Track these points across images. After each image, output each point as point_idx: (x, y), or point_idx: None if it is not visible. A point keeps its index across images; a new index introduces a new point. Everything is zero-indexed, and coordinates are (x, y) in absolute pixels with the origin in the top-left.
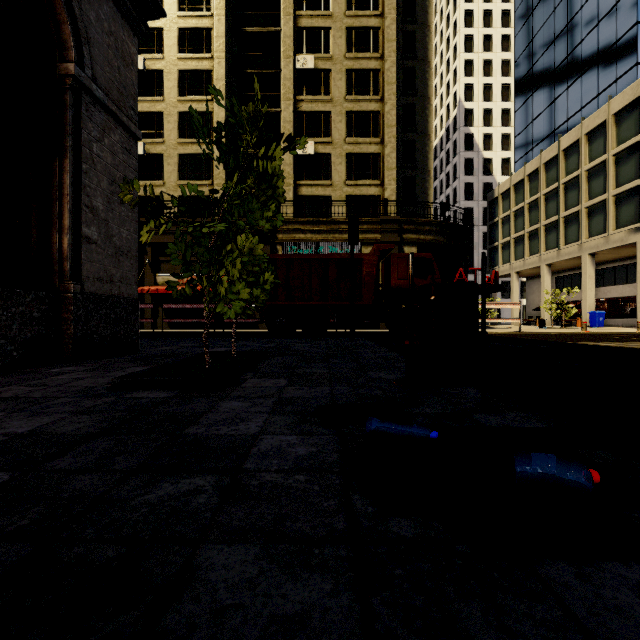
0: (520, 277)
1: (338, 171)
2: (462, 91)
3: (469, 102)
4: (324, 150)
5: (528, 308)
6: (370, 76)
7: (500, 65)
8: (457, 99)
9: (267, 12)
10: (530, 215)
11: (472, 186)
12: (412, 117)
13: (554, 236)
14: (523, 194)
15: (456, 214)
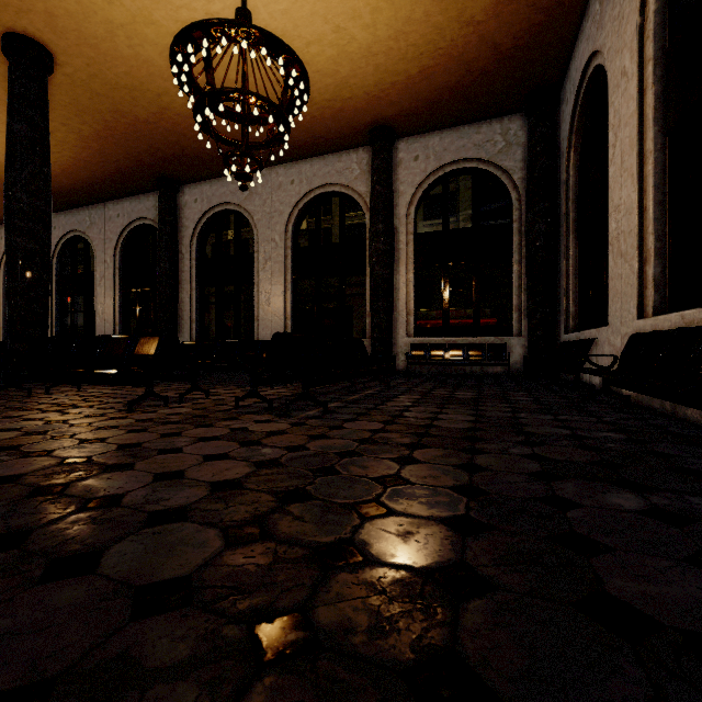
0: None
1: None
2: None
3: None
4: None
5: None
6: None
7: None
8: None
9: None
10: None
11: None
12: None
13: None
14: None
15: None
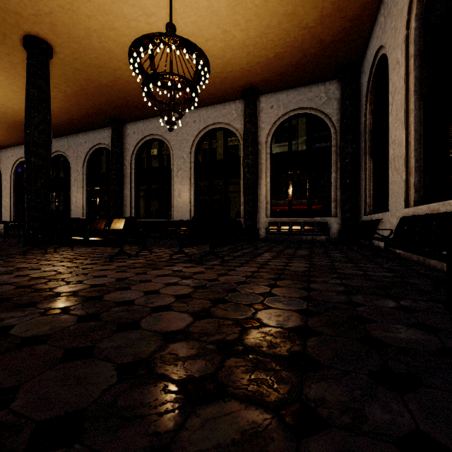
0: None
1: None
2: None
3: None
4: None
5: None
6: None
7: None
8: None
9: None
10: None
11: None
12: None
13: None
14: None
15: None
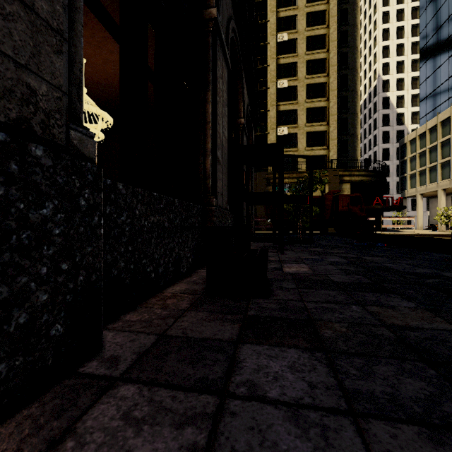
0: (424, 197)
1: (301, 142)
2: (380, 68)
3: (386, 75)
4: (293, 131)
5: (431, 218)
6: (320, 87)
7: (410, 46)
8: (377, 74)
9: (260, 57)
10: (430, 156)
11: (388, 133)
12: (346, 104)
13: (447, 170)
14: (425, 141)
15: (376, 153)
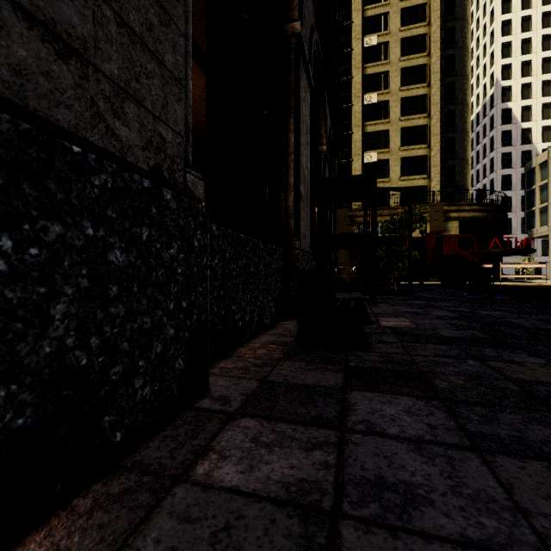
0: None
1: (394, 171)
2: (499, 72)
3: (506, 80)
4: (384, 157)
5: None
6: (419, 100)
7: (540, 41)
8: (494, 79)
9: (342, 67)
10: None
11: (510, 155)
12: (452, 120)
13: None
14: None
15: (493, 181)
